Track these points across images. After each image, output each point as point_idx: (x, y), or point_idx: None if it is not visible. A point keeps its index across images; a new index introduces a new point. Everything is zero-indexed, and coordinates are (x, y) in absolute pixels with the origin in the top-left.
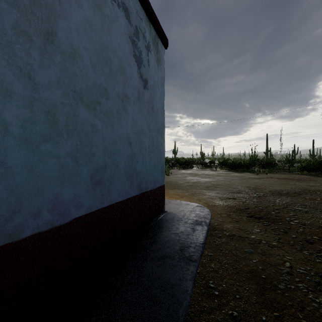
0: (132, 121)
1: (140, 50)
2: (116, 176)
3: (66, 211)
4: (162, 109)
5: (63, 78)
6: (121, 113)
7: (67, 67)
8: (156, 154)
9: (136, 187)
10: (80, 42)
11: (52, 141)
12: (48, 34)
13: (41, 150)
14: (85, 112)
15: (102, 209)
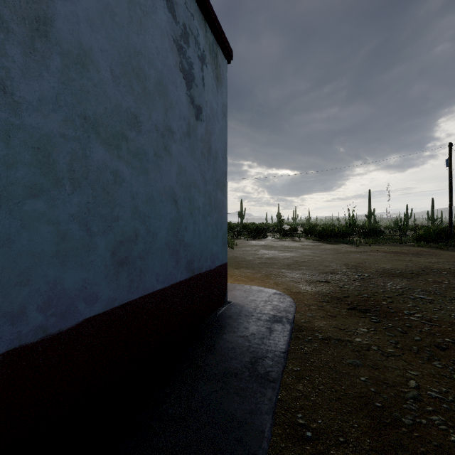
0: (177, 168)
1: (190, 61)
2: (153, 252)
3: (70, 309)
4: (224, 152)
5: (65, 95)
6: (161, 156)
7: (72, 77)
8: (214, 217)
9: (184, 267)
10: (93, 39)
11: (45, 196)
12: (37, 22)
13: (25, 210)
14: (103, 152)
15: (130, 302)
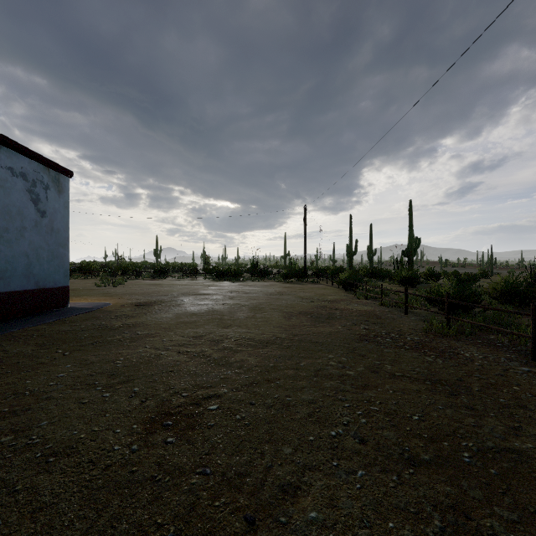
0: (29, 242)
1: (37, 193)
2: (15, 276)
3: None
4: (66, 227)
5: None
6: (19, 239)
7: None
8: (57, 262)
9: (33, 284)
10: None
11: None
12: None
13: None
14: None
15: (5, 292)
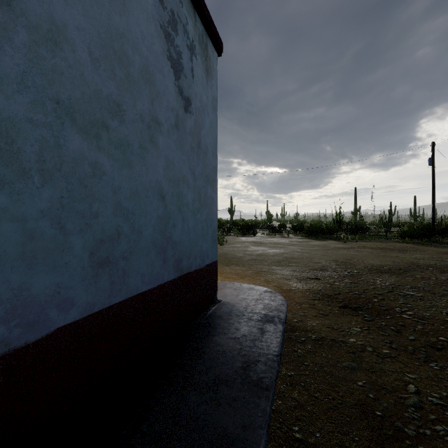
0: (165, 161)
1: (178, 50)
2: (138, 251)
3: (40, 317)
4: (214, 147)
5: (33, 74)
6: (147, 148)
7: (42, 55)
8: (204, 214)
9: (172, 266)
10: (68, 15)
11: (8, 189)
12: None
13: None
14: (80, 141)
15: (112, 306)
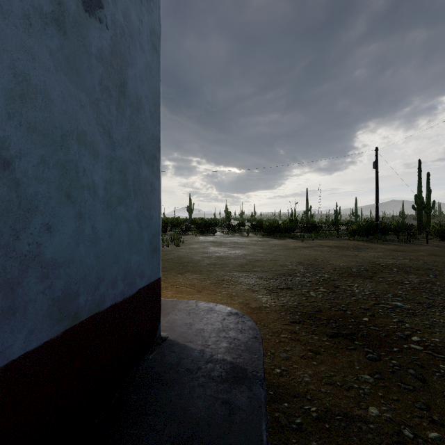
0: (13, 81)
1: None
2: None
3: None
4: (154, 106)
5: None
6: None
7: None
8: (134, 207)
9: (41, 316)
10: None
11: None
12: None
13: None
14: None
15: None
